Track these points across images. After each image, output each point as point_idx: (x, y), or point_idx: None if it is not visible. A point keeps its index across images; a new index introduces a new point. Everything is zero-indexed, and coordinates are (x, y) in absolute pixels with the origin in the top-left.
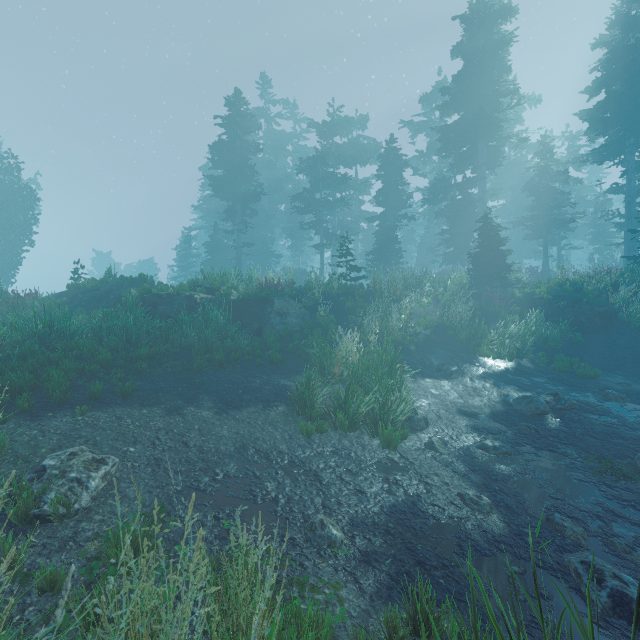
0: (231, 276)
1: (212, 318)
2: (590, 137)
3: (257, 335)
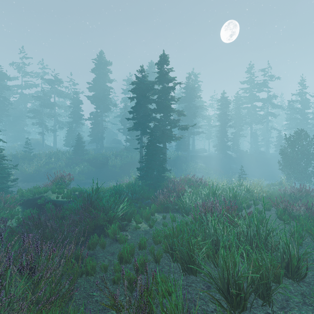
0: None
1: None
2: None
3: None
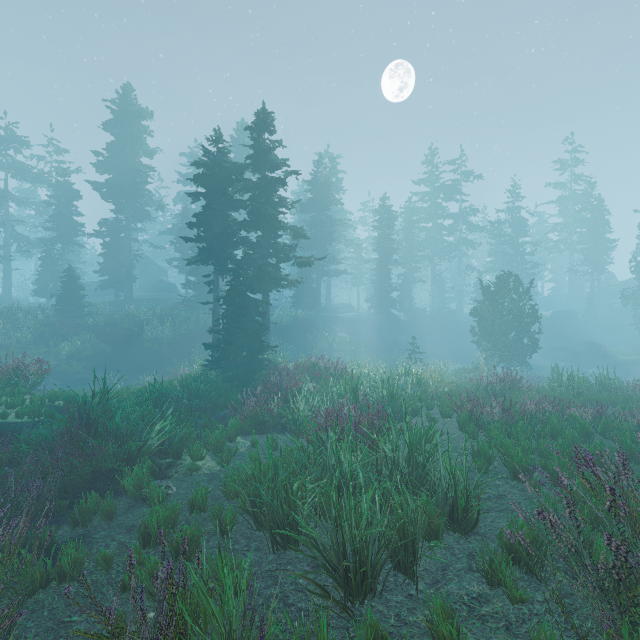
0: None
1: None
2: None
3: None
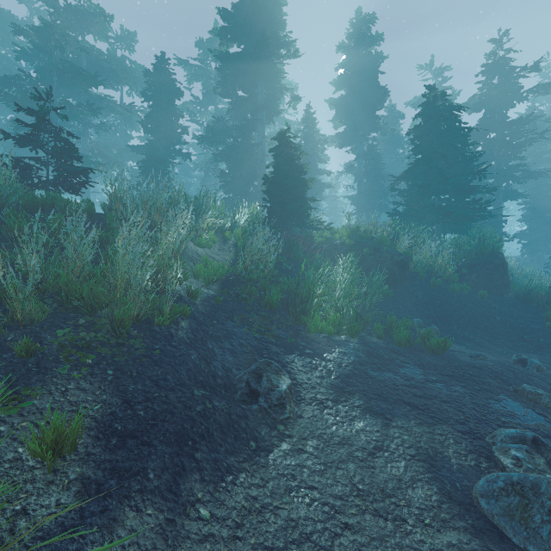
0: None
1: None
2: (335, 124)
3: None
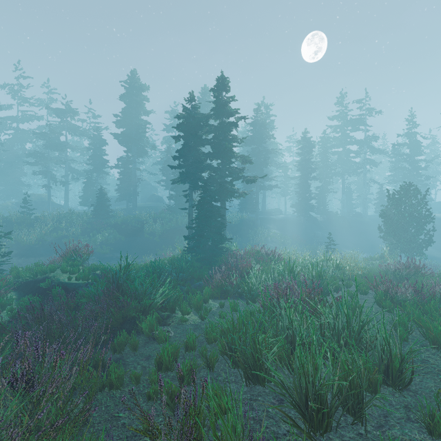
0: None
1: None
2: None
3: None
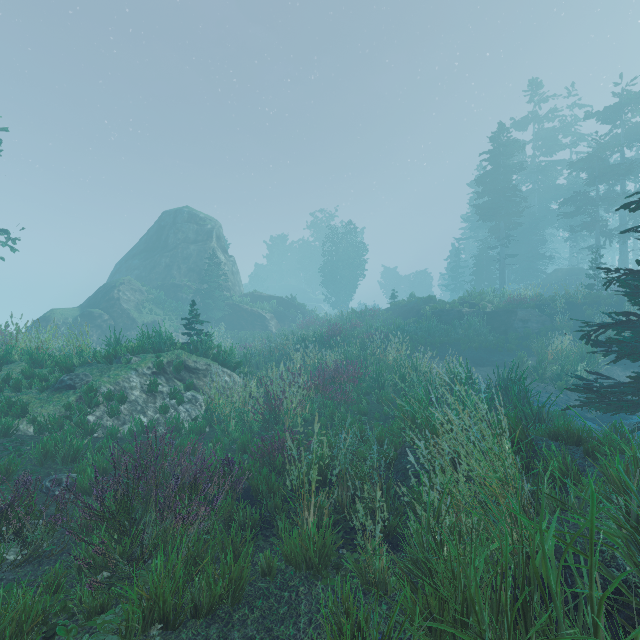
0: (488, 294)
1: (472, 324)
2: None
3: (503, 335)
